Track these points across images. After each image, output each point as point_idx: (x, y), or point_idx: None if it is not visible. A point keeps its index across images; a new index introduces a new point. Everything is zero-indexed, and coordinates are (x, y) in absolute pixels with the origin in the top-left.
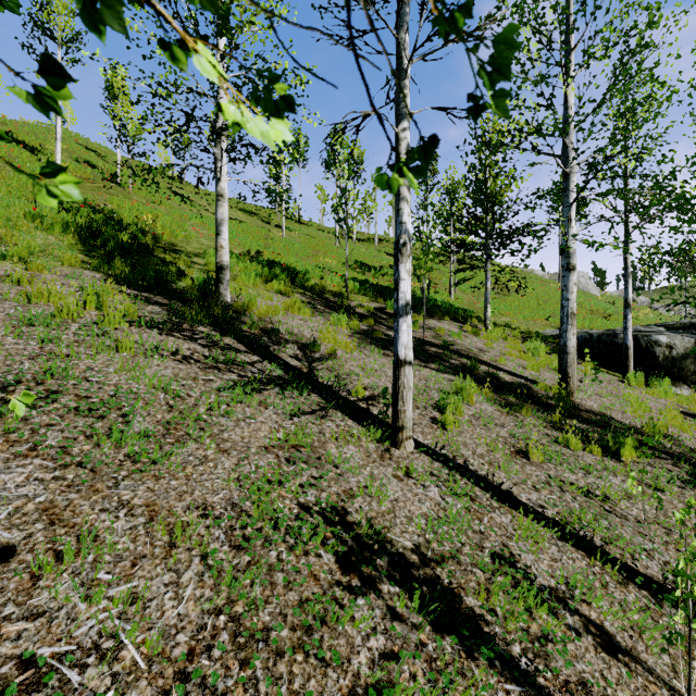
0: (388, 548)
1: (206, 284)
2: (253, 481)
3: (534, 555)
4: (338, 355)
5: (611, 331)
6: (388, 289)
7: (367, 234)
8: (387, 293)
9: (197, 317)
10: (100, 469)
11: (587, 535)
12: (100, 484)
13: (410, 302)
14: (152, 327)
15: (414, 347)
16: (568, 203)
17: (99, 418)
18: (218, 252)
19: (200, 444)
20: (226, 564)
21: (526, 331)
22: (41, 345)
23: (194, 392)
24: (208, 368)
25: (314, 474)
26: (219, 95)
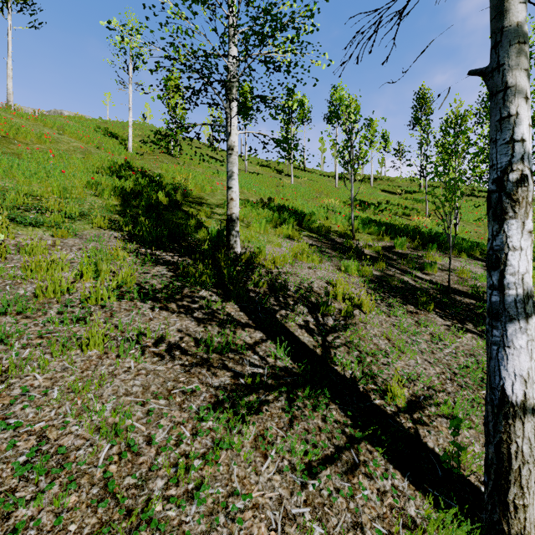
0: None
1: (218, 235)
2: None
3: None
4: (355, 317)
5: None
6: (393, 226)
7: (361, 175)
8: (393, 230)
9: (199, 278)
10: None
11: None
12: None
13: (528, 291)
14: (145, 300)
15: (439, 297)
16: None
17: None
18: (228, 205)
19: None
20: None
21: None
22: None
23: (153, 440)
24: (194, 364)
25: None
26: (229, 51)
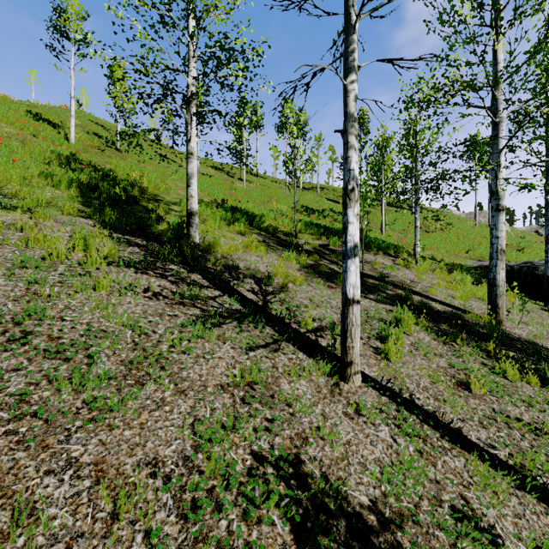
0: (344, 507)
1: (179, 227)
2: (207, 427)
3: (495, 509)
4: (289, 287)
5: (529, 263)
6: (330, 229)
7: (311, 184)
8: (329, 232)
9: (169, 256)
10: (55, 419)
11: (546, 483)
12: (51, 438)
13: (358, 244)
14: (129, 267)
15: None
16: (497, 150)
17: (65, 359)
18: (188, 201)
19: (159, 384)
20: (171, 542)
21: (451, 263)
22: (28, 286)
23: (158, 329)
24: (174, 303)
25: (268, 415)
26: (189, 70)
